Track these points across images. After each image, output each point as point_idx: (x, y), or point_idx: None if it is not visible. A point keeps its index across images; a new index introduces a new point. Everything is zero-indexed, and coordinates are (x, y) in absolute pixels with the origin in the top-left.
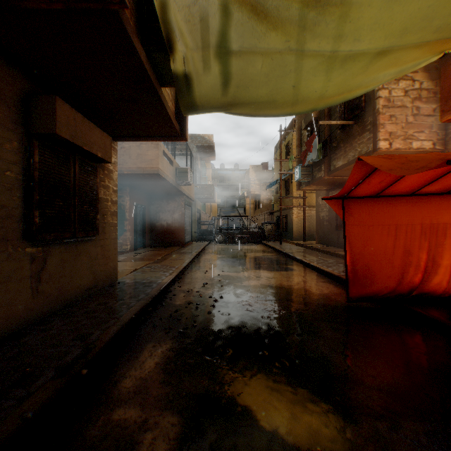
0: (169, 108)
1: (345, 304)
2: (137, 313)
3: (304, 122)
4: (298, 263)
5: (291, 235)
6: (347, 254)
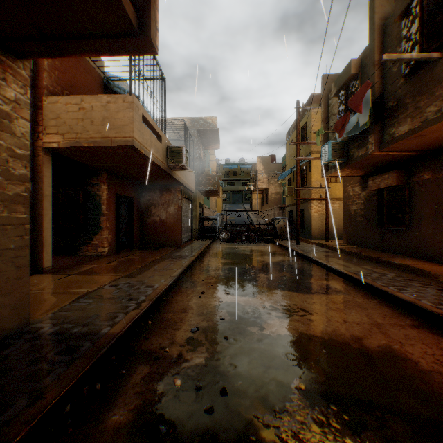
0: None
1: None
2: None
3: (334, 85)
4: (336, 277)
5: (309, 233)
6: None
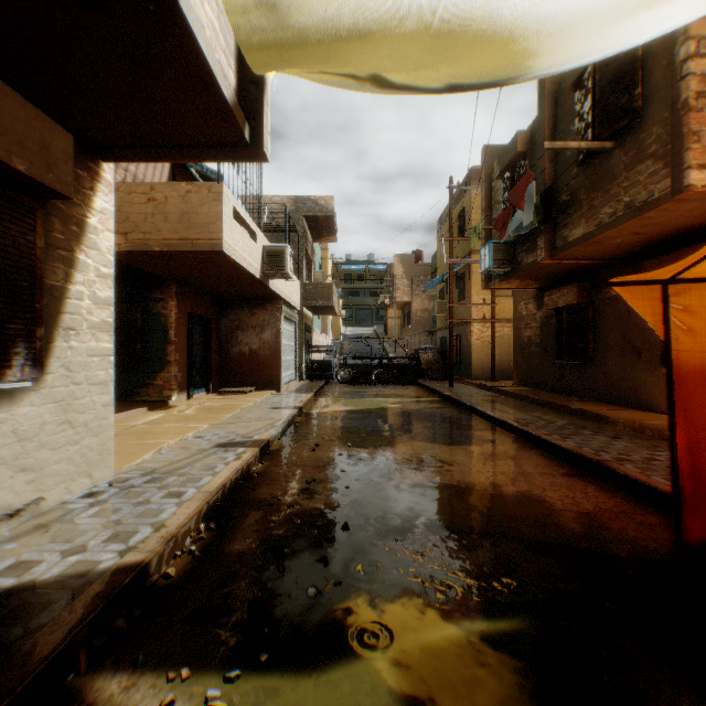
0: (208, 46)
1: (658, 551)
2: (90, 615)
3: (498, 163)
4: (494, 426)
5: (468, 370)
6: (673, 429)
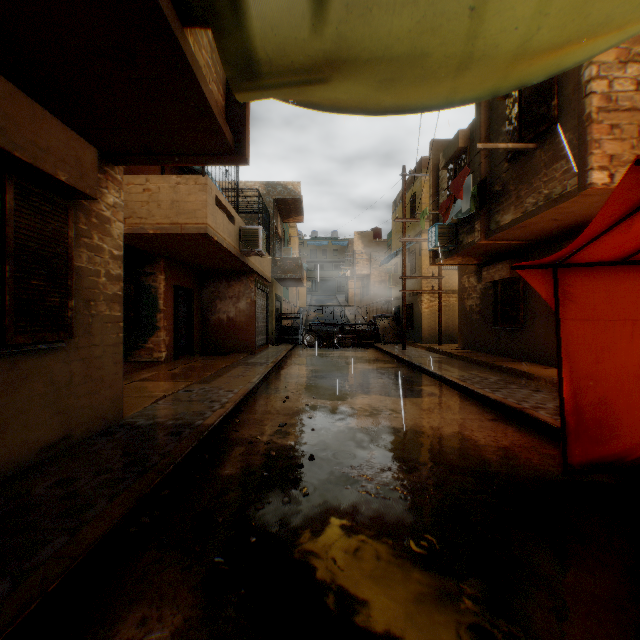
0: (206, 84)
1: (553, 473)
2: (126, 511)
3: (443, 156)
4: (438, 383)
5: (419, 335)
6: (561, 378)
